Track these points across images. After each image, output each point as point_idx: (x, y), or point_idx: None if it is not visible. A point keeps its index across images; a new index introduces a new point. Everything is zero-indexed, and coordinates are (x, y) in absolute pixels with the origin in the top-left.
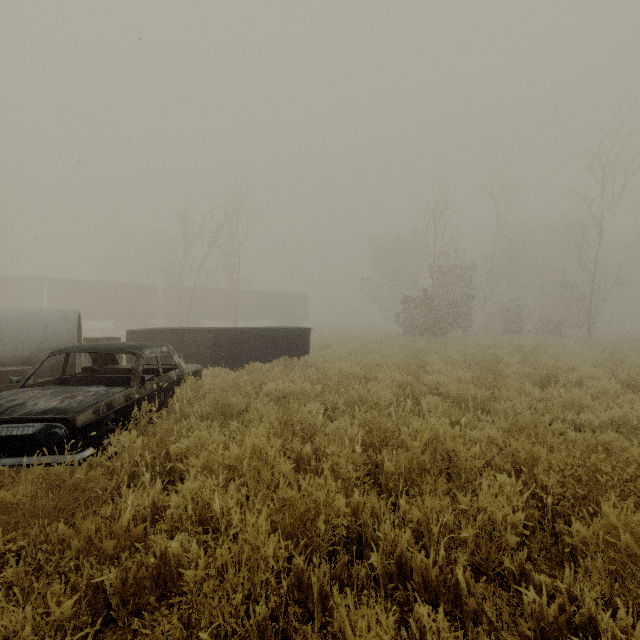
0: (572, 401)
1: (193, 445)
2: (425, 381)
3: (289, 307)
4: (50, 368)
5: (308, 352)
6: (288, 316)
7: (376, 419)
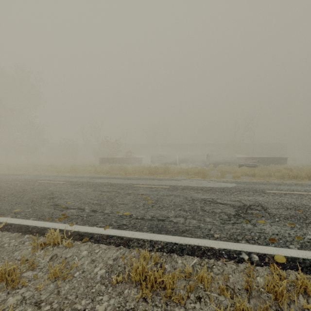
0: None
1: (270, 169)
2: None
3: (275, 149)
4: (233, 163)
5: (286, 164)
6: (274, 153)
7: (298, 168)
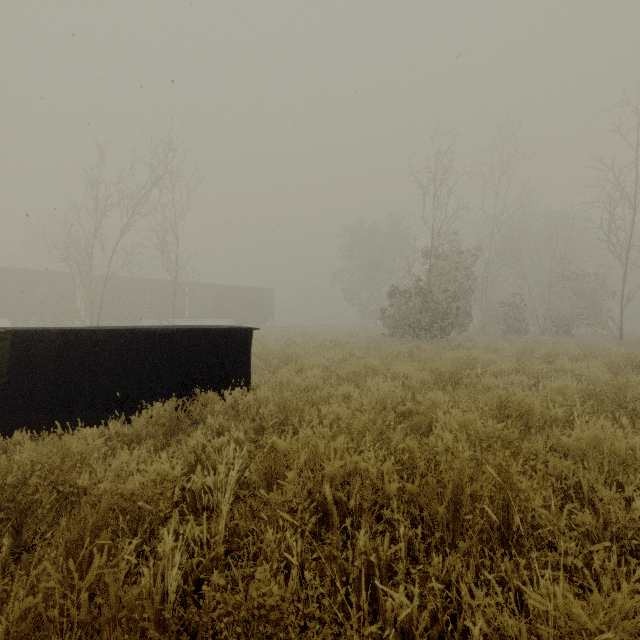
0: None
1: None
2: None
3: (250, 304)
4: None
5: (247, 376)
6: (249, 314)
7: None
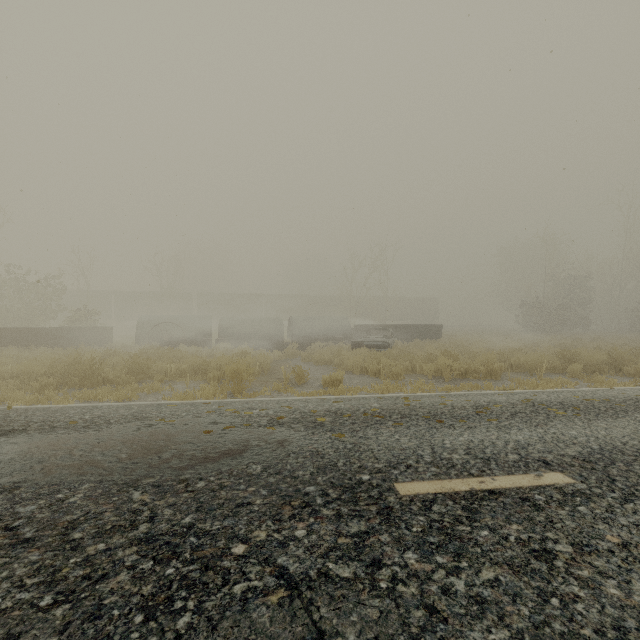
0: (548, 351)
1: (414, 351)
2: (497, 347)
3: (422, 309)
4: (344, 337)
5: (441, 337)
6: (421, 317)
7: (463, 348)
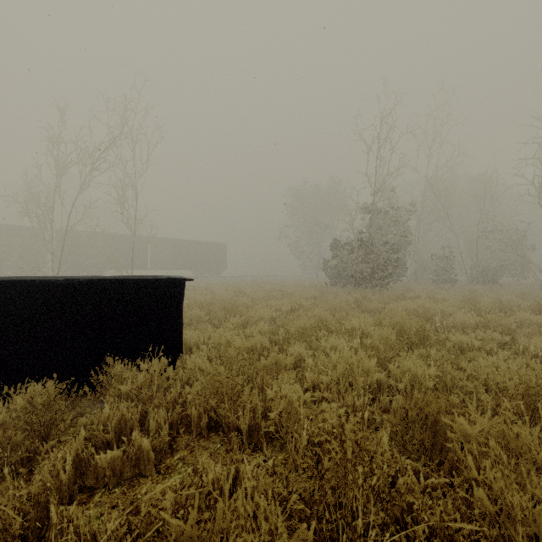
0: None
1: None
2: None
3: (206, 256)
4: None
5: (179, 337)
6: (205, 265)
7: None
